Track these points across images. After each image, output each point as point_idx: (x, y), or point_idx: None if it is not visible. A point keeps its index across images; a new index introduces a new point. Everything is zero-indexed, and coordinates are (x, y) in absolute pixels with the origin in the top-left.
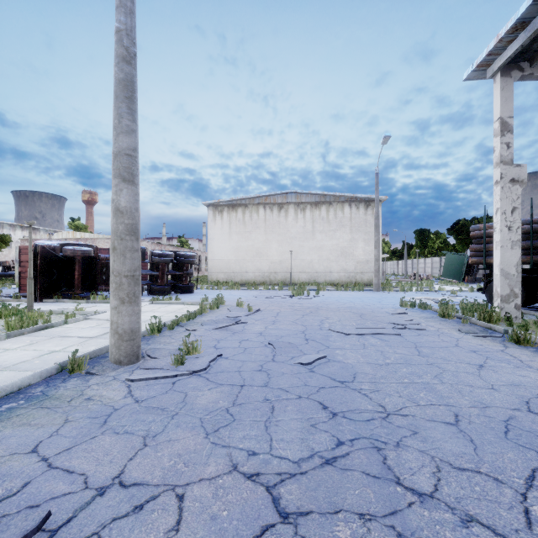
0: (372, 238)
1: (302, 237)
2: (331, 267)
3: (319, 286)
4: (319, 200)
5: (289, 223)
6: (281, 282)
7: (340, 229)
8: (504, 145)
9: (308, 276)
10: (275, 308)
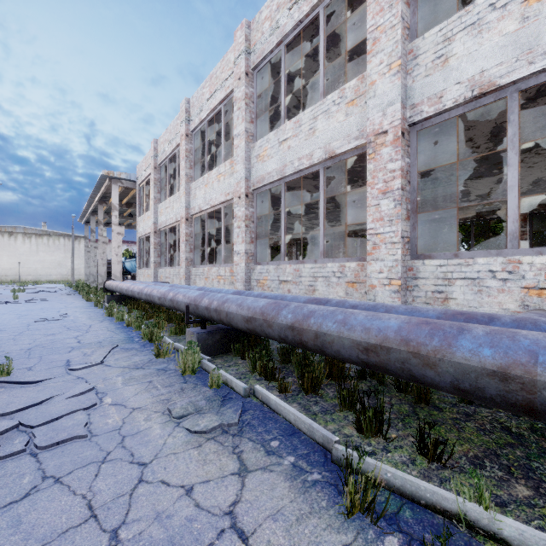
0: (79, 257)
1: (29, 254)
2: (51, 272)
3: (38, 282)
4: (42, 233)
5: (18, 245)
6: (11, 282)
7: (58, 250)
8: (86, 242)
9: (34, 277)
10: (6, 288)
